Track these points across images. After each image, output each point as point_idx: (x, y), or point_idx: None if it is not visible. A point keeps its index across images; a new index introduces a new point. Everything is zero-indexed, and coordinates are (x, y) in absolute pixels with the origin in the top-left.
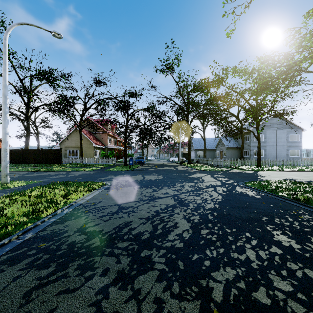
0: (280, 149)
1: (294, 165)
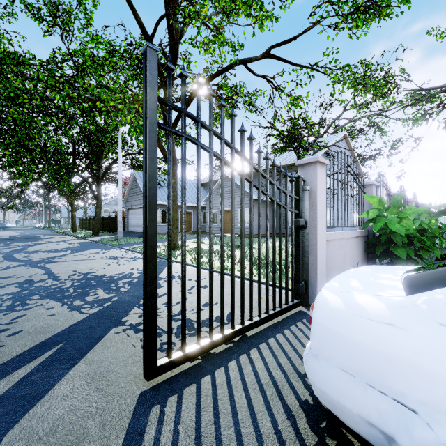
0: None
1: None
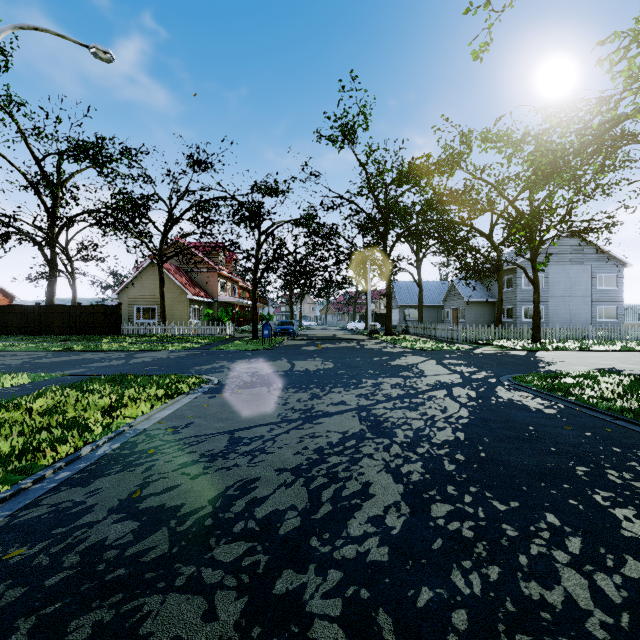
0: (579, 305)
1: (609, 337)
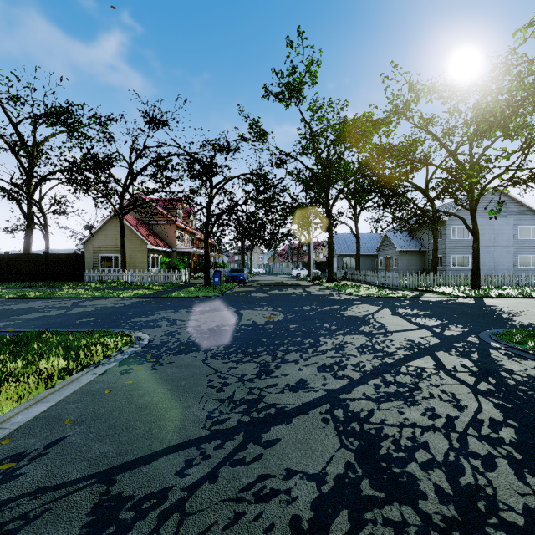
0: (502, 254)
1: None
